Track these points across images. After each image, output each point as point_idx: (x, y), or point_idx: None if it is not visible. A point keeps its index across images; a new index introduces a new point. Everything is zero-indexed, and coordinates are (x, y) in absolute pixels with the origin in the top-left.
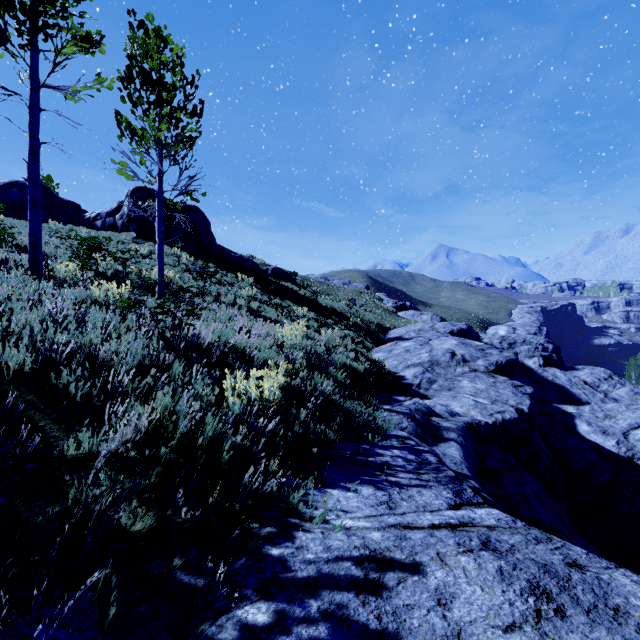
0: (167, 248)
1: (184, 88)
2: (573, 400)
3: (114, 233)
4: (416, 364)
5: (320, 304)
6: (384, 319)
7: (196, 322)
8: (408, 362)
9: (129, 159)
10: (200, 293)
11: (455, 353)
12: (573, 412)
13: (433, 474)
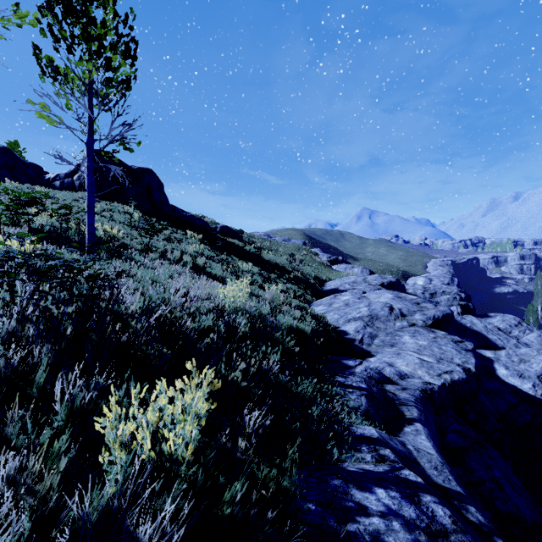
0: (121, 207)
1: (116, 27)
2: (490, 345)
3: (71, 192)
4: (356, 318)
5: (264, 259)
6: (320, 272)
7: (123, 285)
8: (348, 316)
9: (54, 103)
10: (145, 249)
11: (393, 307)
12: (491, 356)
13: None
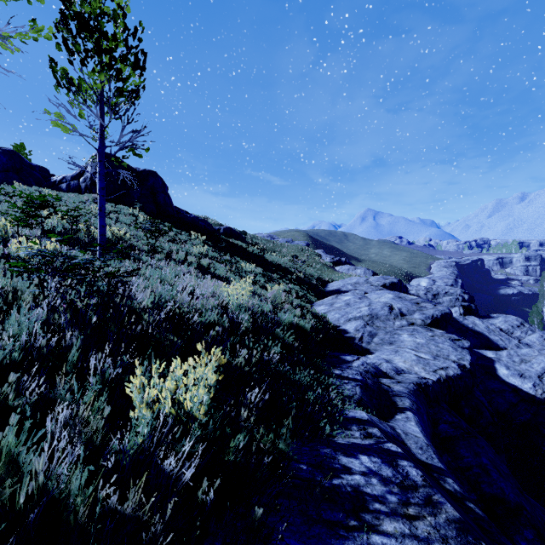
0: (126, 209)
1: (126, 39)
2: (492, 346)
3: (77, 195)
4: (357, 317)
5: (267, 260)
6: (323, 273)
7: (134, 283)
8: (349, 315)
9: (68, 112)
10: (151, 250)
11: (393, 307)
12: (492, 357)
13: (429, 517)
